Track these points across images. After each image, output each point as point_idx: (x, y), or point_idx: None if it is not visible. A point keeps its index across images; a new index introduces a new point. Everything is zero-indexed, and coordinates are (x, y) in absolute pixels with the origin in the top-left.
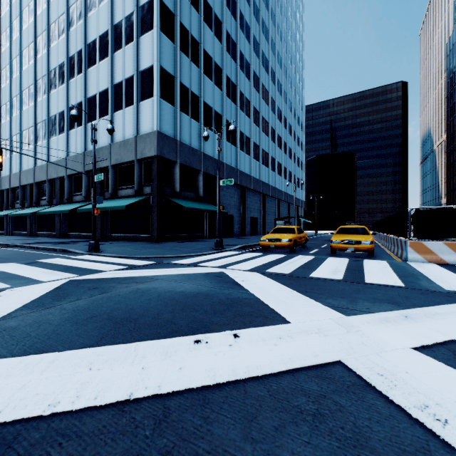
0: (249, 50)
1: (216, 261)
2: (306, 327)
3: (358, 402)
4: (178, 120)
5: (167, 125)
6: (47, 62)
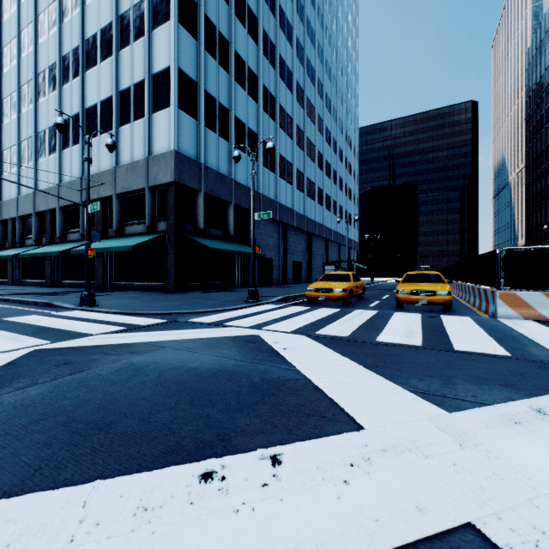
0: (292, 56)
1: (248, 318)
2: (391, 437)
3: None
4: (202, 138)
5: (187, 143)
6: (34, 62)
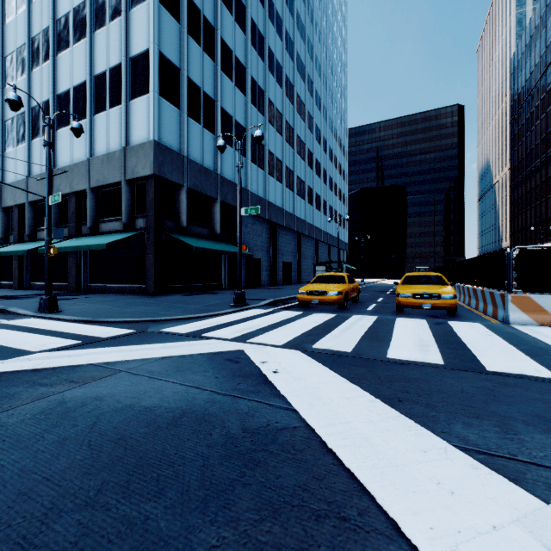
0: (281, 49)
1: (233, 326)
2: None
3: None
4: (185, 129)
5: (168, 133)
6: (0, 44)
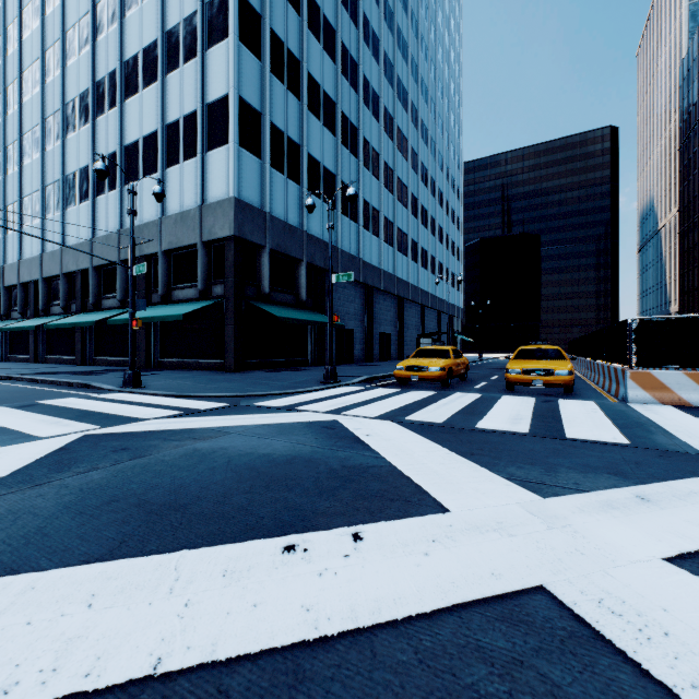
0: (378, 75)
1: (325, 402)
2: (477, 519)
3: (584, 676)
4: (267, 181)
5: (249, 188)
6: (61, 89)
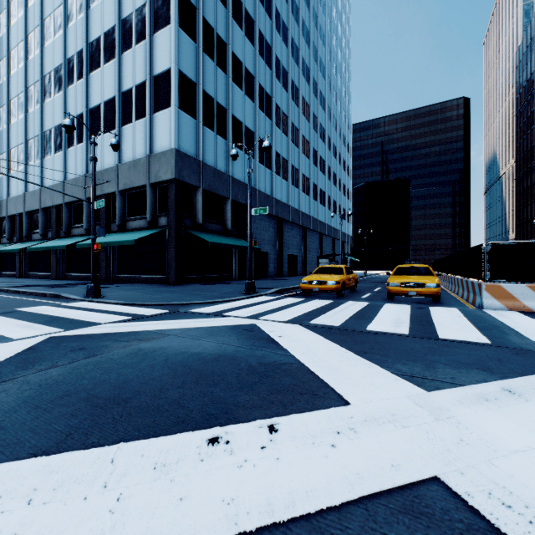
0: (287, 56)
1: (246, 309)
2: (374, 411)
3: None
4: (201, 137)
5: (187, 141)
6: (40, 64)
